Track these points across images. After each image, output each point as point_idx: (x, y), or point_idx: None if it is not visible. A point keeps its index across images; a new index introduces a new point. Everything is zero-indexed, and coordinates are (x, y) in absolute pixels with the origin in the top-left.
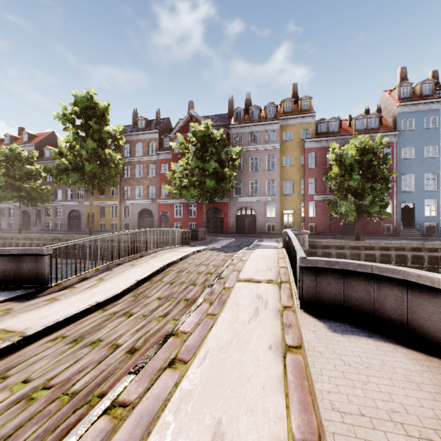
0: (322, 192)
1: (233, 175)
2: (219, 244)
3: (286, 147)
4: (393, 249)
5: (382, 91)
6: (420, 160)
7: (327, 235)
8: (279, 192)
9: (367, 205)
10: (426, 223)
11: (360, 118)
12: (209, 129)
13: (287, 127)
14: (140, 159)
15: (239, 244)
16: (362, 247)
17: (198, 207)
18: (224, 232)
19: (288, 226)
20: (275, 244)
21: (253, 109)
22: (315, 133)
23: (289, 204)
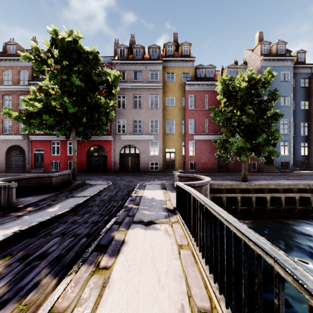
0: (200, 132)
1: (110, 105)
2: (74, 202)
3: (169, 88)
4: (281, 191)
5: (245, 49)
6: (277, 107)
7: (205, 172)
8: (162, 131)
9: (261, 144)
10: (282, 161)
11: (232, 67)
12: (77, 43)
13: (170, 68)
14: (9, 88)
15: (112, 195)
16: (252, 189)
17: (79, 144)
18: (107, 171)
19: (170, 164)
20: (161, 194)
21: (137, 48)
22: (194, 77)
23: (171, 143)
